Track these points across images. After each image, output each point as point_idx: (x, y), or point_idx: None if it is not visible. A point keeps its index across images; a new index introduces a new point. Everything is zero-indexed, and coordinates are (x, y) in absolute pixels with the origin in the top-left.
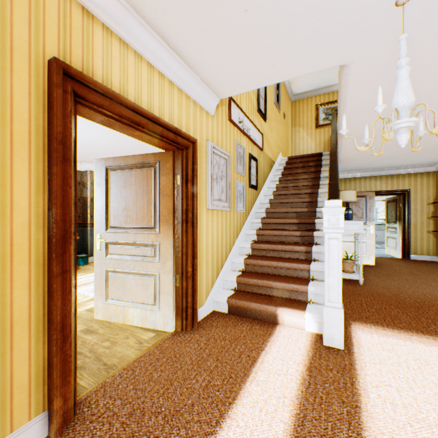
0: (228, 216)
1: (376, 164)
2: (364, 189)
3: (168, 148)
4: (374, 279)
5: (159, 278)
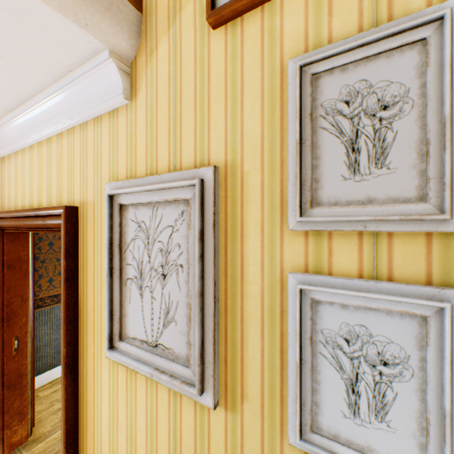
0: (217, 423)
1: None
2: None
3: None
4: None
5: None
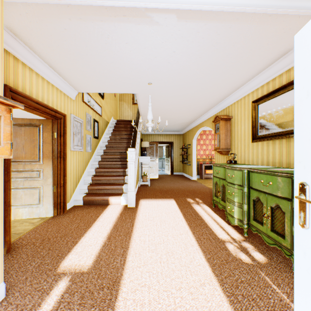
0: (82, 154)
1: (160, 128)
2: (156, 140)
3: (50, 118)
4: (155, 184)
5: (43, 188)
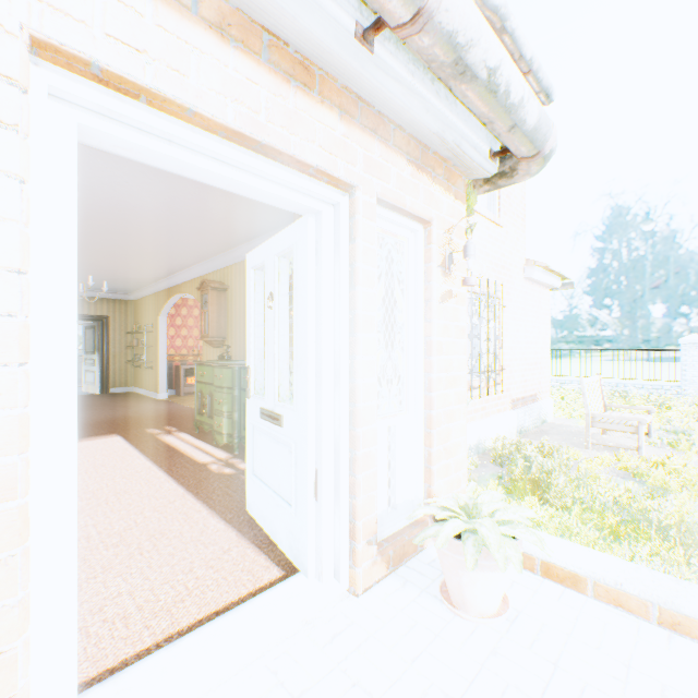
0: None
1: None
2: None
3: None
4: None
5: None
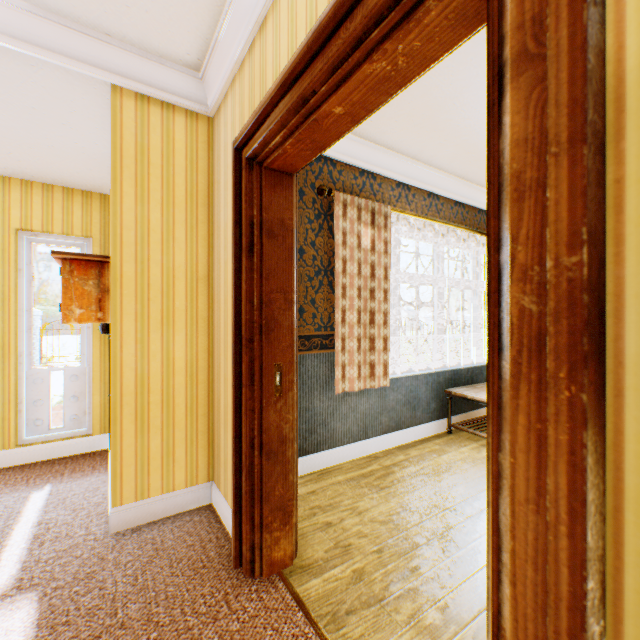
0: None
1: None
2: None
3: (446, 15)
4: None
5: None
